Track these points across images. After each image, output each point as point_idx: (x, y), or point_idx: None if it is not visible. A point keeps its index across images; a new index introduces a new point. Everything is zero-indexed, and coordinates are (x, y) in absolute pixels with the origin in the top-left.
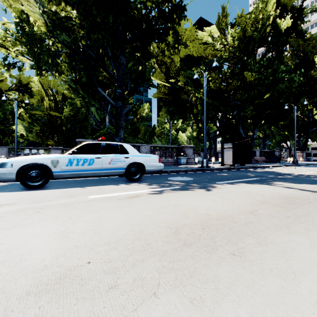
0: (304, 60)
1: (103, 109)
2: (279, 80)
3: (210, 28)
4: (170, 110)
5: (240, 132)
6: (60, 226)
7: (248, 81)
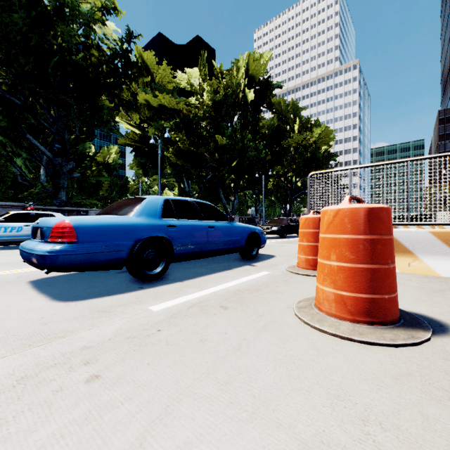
0: (277, 129)
1: (35, 160)
2: (247, 149)
3: (192, 71)
4: (143, 162)
5: (221, 196)
6: (5, 259)
7: (220, 146)
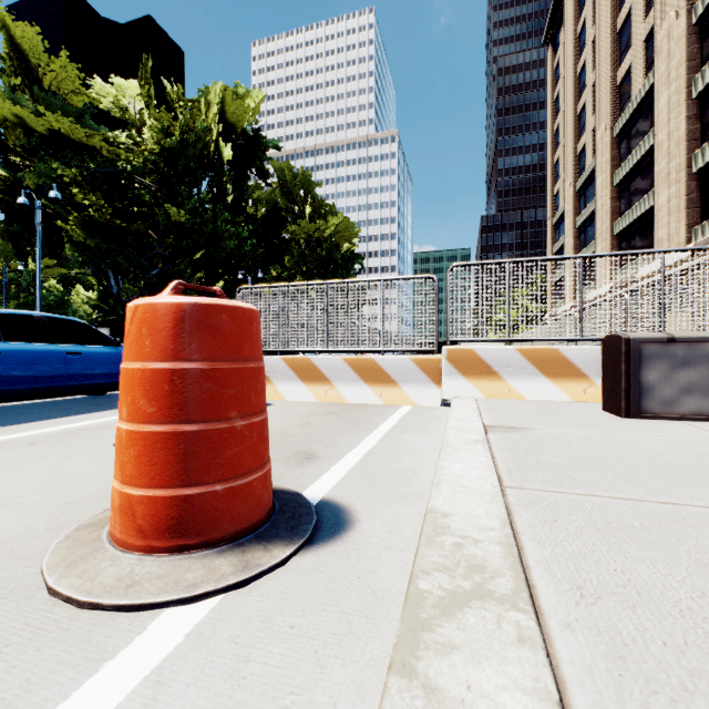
0: (275, 209)
1: None
2: (222, 235)
3: (125, 84)
4: (16, 232)
5: None
6: None
7: (175, 224)
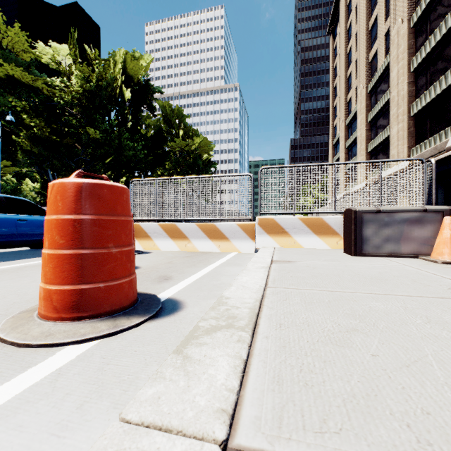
0: (159, 132)
1: None
2: (124, 147)
3: (59, 47)
4: None
5: None
6: None
7: (92, 139)
